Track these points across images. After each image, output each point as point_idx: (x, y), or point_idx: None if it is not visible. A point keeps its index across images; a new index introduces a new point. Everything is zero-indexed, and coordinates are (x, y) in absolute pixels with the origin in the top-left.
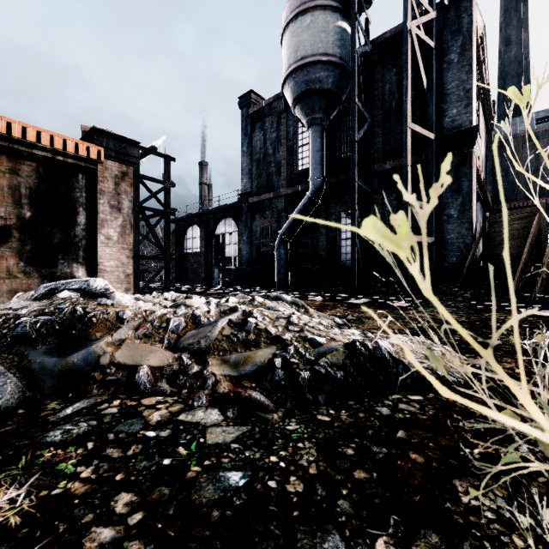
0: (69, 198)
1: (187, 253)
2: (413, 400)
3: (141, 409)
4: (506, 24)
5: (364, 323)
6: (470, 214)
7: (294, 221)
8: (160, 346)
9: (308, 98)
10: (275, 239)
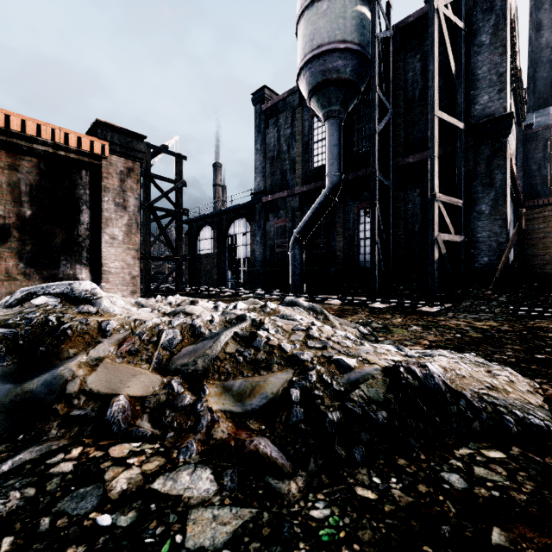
0: (72, 196)
1: (200, 254)
2: (493, 459)
3: (105, 466)
4: (537, 8)
5: (392, 333)
6: (504, 210)
7: (310, 220)
8: (147, 368)
9: (324, 89)
10: (290, 239)
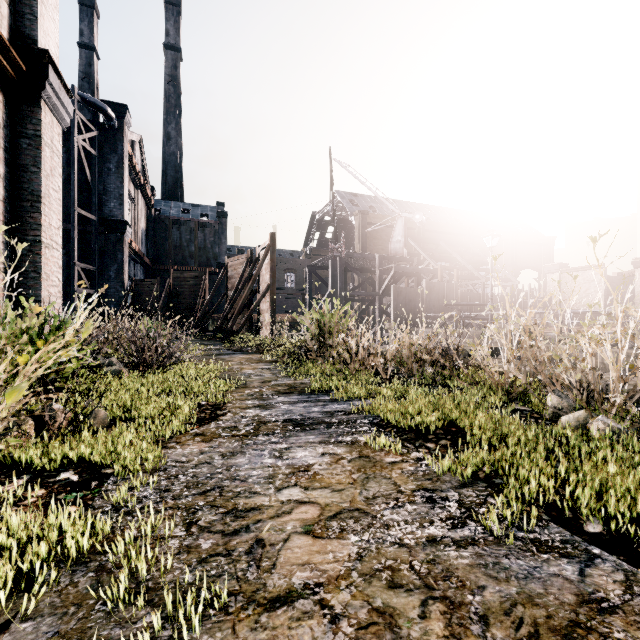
0: None
1: None
2: None
3: None
4: (168, 122)
5: None
6: (123, 277)
7: None
8: None
9: None
10: None
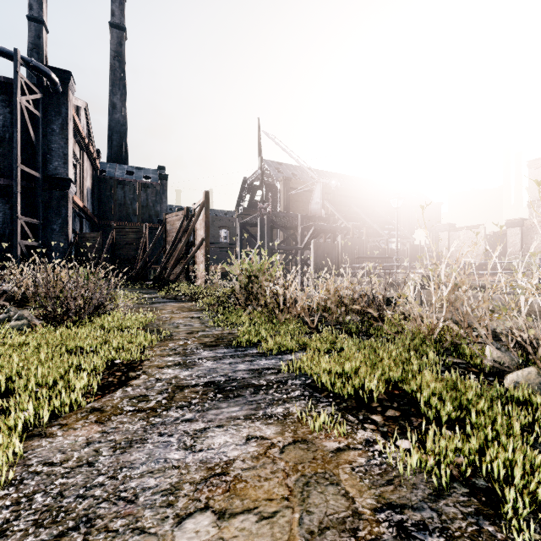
0: None
1: None
2: None
3: None
4: (114, 93)
5: None
6: (67, 231)
7: None
8: None
9: None
10: None
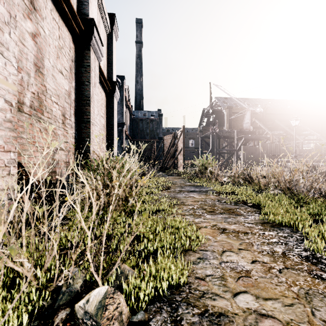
0: None
1: None
2: None
3: None
4: (137, 76)
5: None
6: (123, 145)
7: None
8: None
9: None
10: None
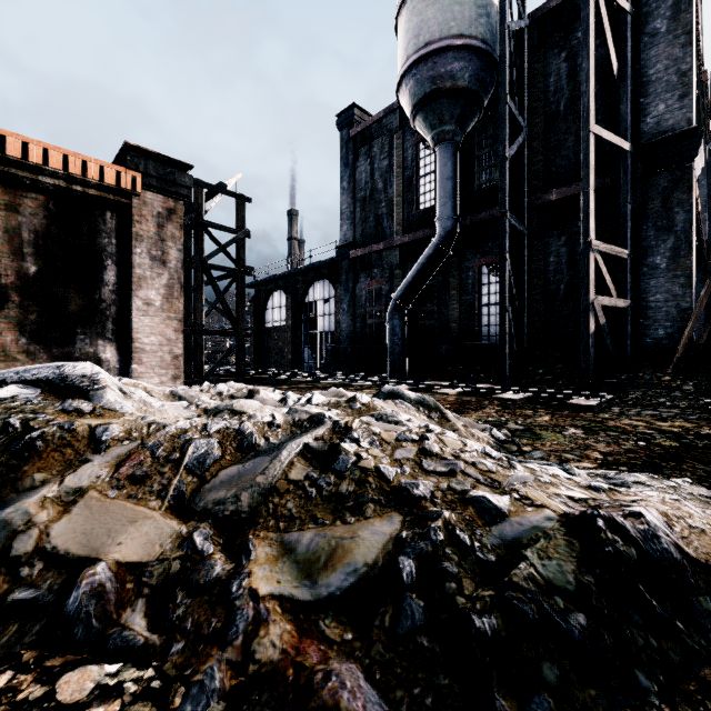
0: (93, 246)
1: (269, 327)
2: None
3: None
4: None
5: (542, 439)
6: (688, 263)
7: (414, 280)
8: (157, 507)
9: (434, 102)
10: (387, 307)
